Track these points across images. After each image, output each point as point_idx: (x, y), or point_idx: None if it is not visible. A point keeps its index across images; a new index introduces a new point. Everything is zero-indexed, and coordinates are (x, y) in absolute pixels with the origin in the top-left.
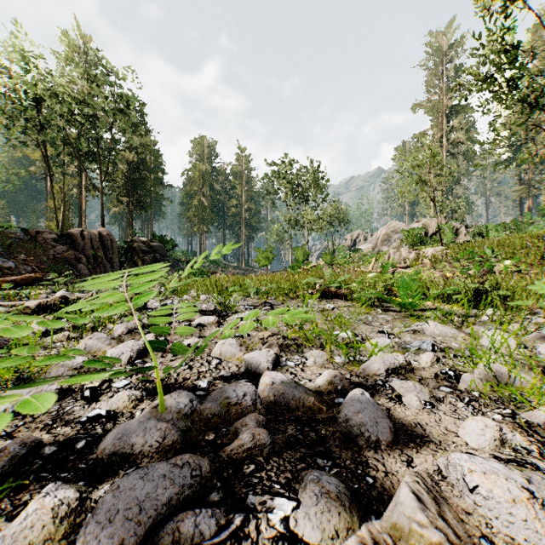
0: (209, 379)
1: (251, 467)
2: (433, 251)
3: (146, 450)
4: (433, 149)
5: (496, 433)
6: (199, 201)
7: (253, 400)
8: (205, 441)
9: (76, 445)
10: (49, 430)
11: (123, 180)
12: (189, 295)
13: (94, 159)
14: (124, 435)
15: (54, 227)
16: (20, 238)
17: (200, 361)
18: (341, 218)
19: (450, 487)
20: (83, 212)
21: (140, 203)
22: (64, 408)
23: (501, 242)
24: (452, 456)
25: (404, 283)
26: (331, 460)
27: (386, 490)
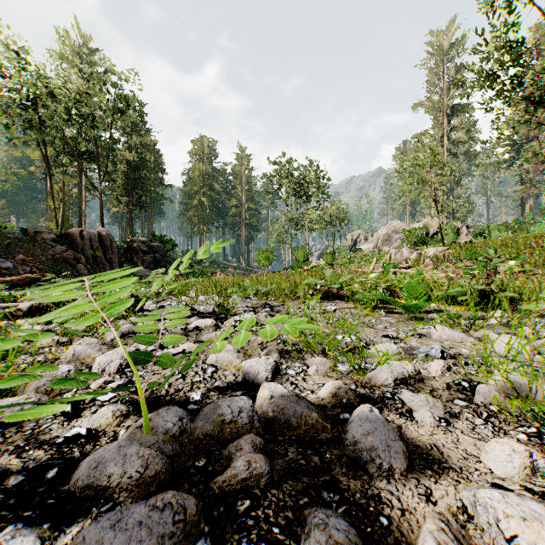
0: (203, 390)
1: (246, 502)
2: (435, 251)
3: (124, 482)
4: (435, 148)
5: (525, 459)
6: (199, 201)
7: (250, 417)
8: (195, 468)
9: (46, 474)
10: (20, 453)
11: (122, 180)
12: (188, 295)
13: (94, 159)
14: (101, 464)
15: (53, 227)
16: (19, 238)
17: (195, 369)
18: (341, 218)
19: (478, 530)
20: (82, 212)
21: (139, 203)
22: (40, 426)
23: (504, 242)
24: (481, 494)
25: (407, 284)
26: (338, 493)
27: (404, 534)
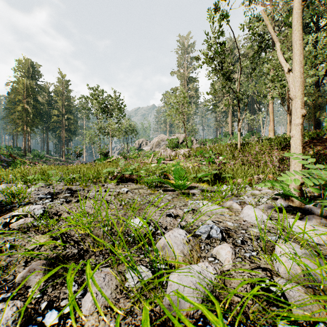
0: None
1: None
2: (184, 151)
3: None
4: (184, 93)
5: None
6: (23, 108)
7: None
8: None
9: None
10: None
11: None
12: None
13: None
14: None
15: None
16: None
17: None
18: (132, 130)
19: None
20: None
21: None
22: None
23: (215, 147)
24: None
25: (176, 170)
26: None
27: None
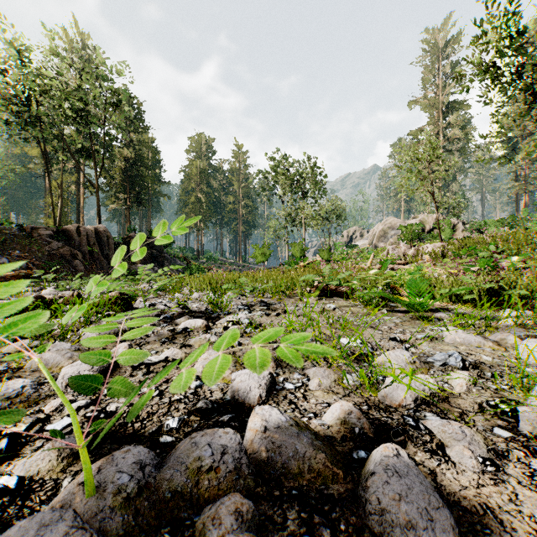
0: (183, 413)
1: None
2: (433, 247)
3: None
4: (433, 143)
5: None
6: (196, 198)
7: (236, 461)
8: None
9: None
10: None
11: (120, 177)
12: (182, 292)
13: (91, 156)
14: None
15: (51, 224)
16: (15, 234)
17: None
18: (337, 214)
19: None
20: (81, 208)
21: (137, 200)
22: None
23: (504, 237)
24: None
25: (410, 281)
26: None
27: None
